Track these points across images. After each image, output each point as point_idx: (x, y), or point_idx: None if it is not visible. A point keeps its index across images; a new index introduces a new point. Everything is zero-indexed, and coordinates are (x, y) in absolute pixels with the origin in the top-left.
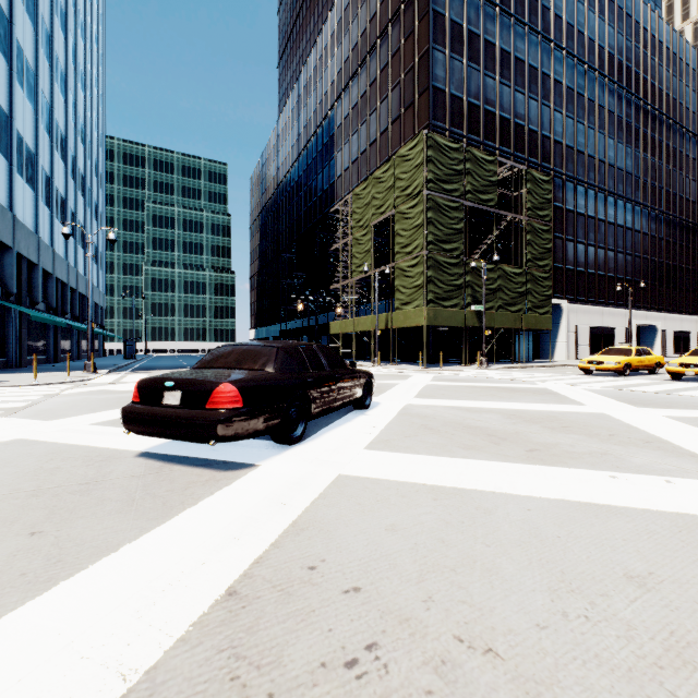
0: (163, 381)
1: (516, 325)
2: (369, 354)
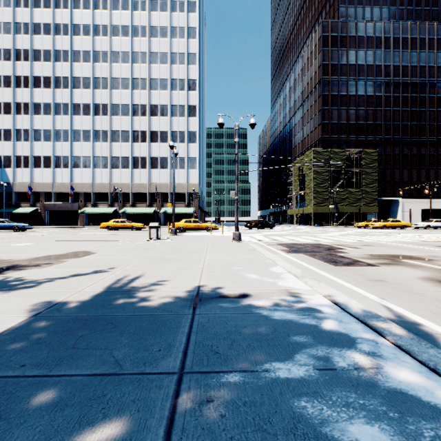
0: (248, 223)
1: (356, 211)
2: (303, 222)
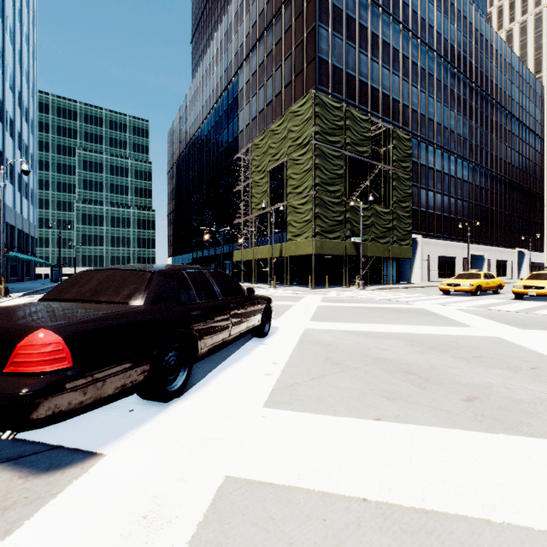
0: None
1: (385, 254)
2: (266, 278)
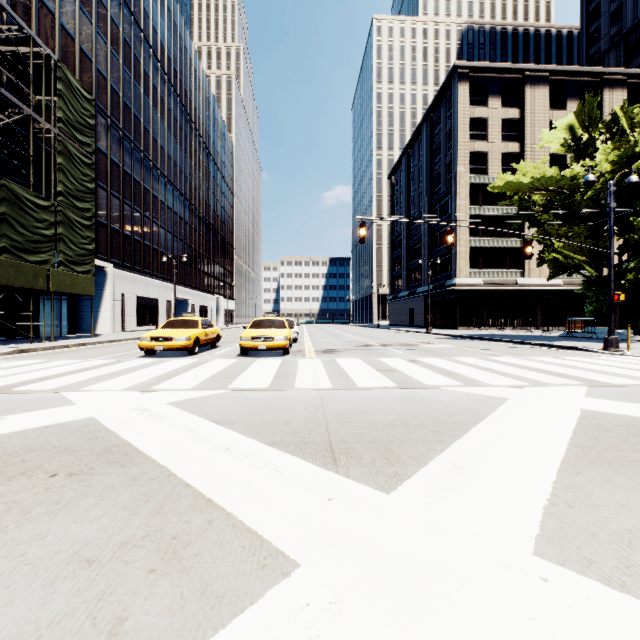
0: None
1: (39, 284)
2: None
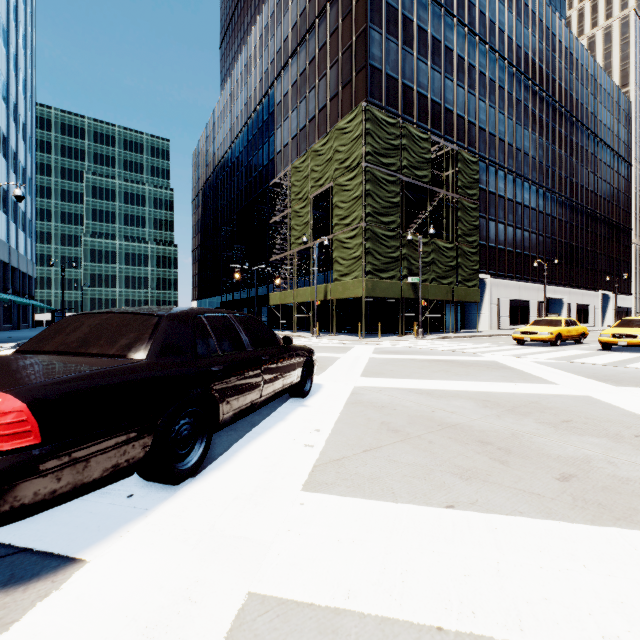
0: None
1: (448, 297)
2: (308, 325)
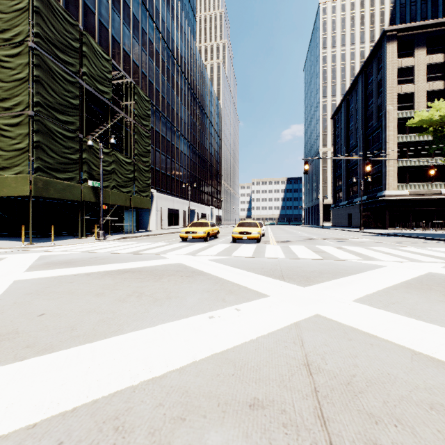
0: None
1: (127, 203)
2: None
